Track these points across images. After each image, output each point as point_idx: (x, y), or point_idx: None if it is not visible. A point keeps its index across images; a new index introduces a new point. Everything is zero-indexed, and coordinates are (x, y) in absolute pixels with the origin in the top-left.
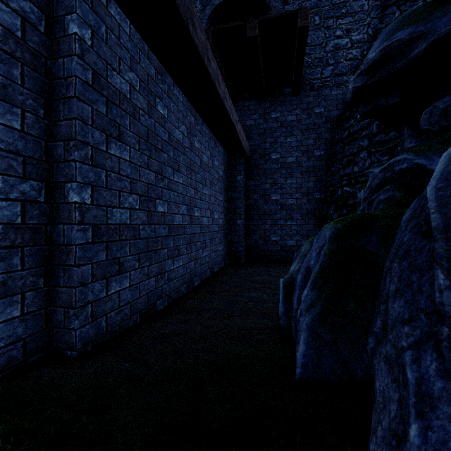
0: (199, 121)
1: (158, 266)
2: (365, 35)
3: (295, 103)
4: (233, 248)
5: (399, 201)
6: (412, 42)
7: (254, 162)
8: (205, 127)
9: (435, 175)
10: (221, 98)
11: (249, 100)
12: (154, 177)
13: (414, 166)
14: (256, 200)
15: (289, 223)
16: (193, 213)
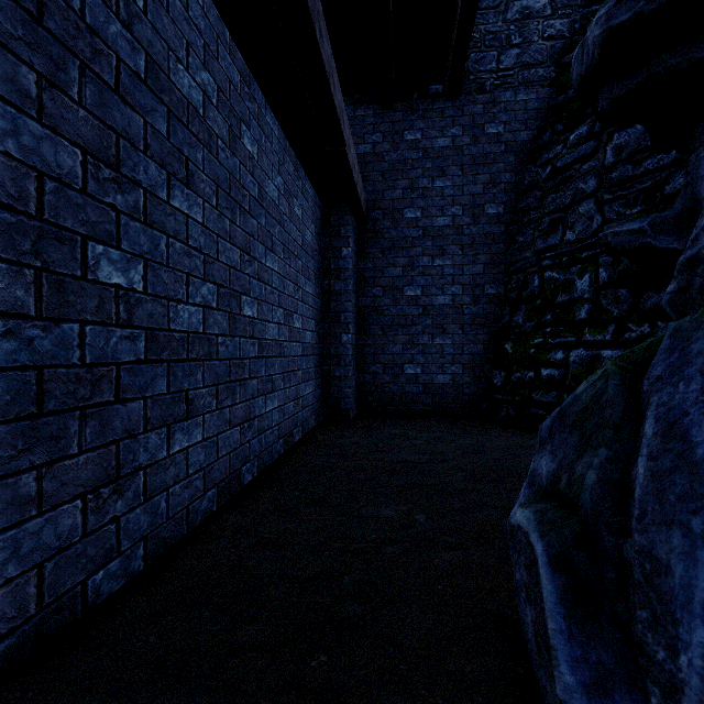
0: (256, 95)
1: (102, 458)
2: None
3: (450, 114)
4: (333, 390)
5: None
6: None
7: (372, 225)
8: (271, 119)
9: None
10: (307, 5)
11: (364, 106)
12: (79, 162)
13: None
14: (376, 298)
15: (440, 341)
16: (238, 307)
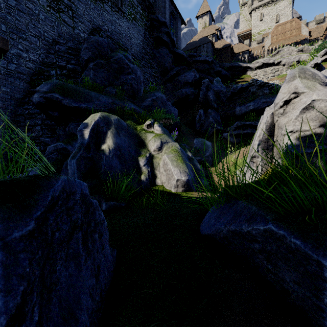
0: None
1: None
2: (38, 59)
3: None
4: None
5: (60, 159)
6: (63, 100)
7: None
8: None
9: (69, 160)
10: None
11: None
12: None
13: (64, 148)
14: None
15: None
16: None
